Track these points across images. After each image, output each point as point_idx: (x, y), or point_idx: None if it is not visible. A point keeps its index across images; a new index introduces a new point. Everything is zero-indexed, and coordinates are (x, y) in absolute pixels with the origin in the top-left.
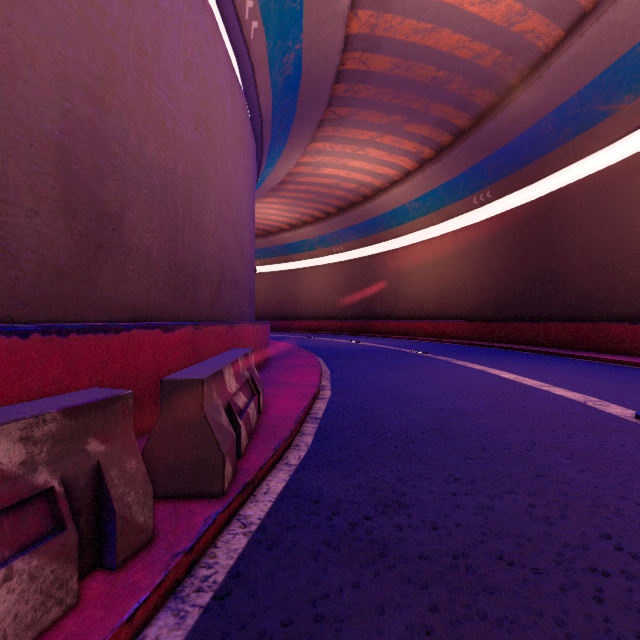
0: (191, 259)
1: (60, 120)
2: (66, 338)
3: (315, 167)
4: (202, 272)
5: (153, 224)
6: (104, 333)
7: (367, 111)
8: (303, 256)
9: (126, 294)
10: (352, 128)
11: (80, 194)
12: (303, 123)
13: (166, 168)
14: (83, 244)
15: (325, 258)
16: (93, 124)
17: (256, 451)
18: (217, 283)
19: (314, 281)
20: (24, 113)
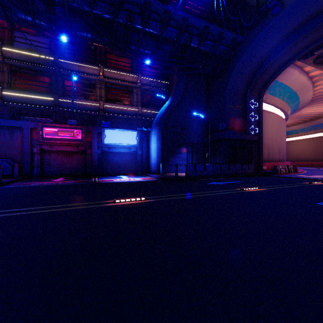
0: (283, 154)
1: (278, 146)
2: (282, 162)
3: (300, 112)
4: (284, 155)
5: (281, 151)
6: (283, 162)
7: (320, 101)
8: (292, 136)
9: (280, 159)
10: (315, 104)
11: (279, 151)
12: (297, 111)
13: (282, 145)
14: (279, 155)
15: (304, 136)
16: (279, 145)
17: (298, 172)
18: (284, 156)
19: (298, 146)
20: (277, 147)
